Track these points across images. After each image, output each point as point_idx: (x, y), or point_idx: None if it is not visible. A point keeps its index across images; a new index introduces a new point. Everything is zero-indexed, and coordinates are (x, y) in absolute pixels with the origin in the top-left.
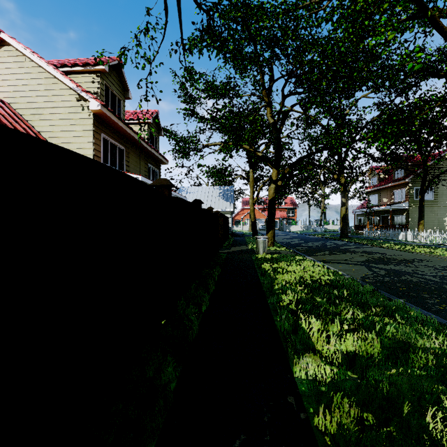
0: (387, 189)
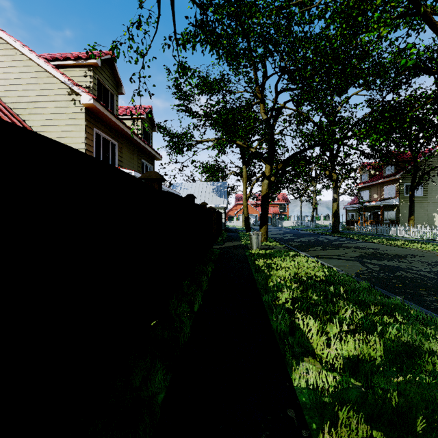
0: (378, 185)
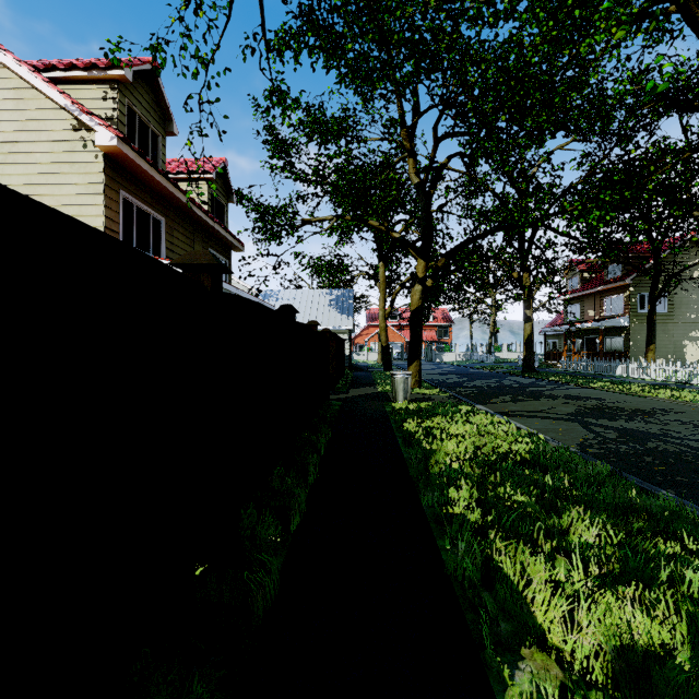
0: (596, 296)
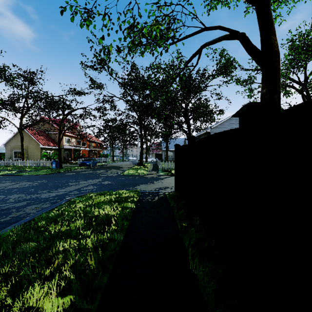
0: None
